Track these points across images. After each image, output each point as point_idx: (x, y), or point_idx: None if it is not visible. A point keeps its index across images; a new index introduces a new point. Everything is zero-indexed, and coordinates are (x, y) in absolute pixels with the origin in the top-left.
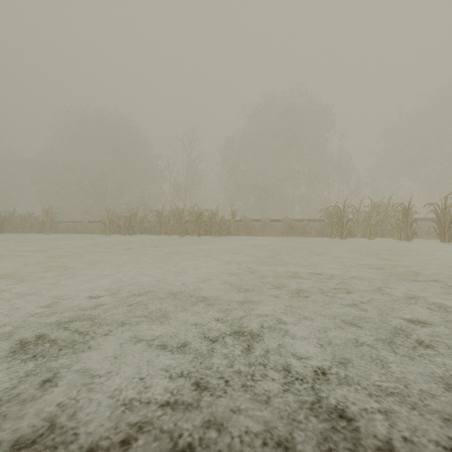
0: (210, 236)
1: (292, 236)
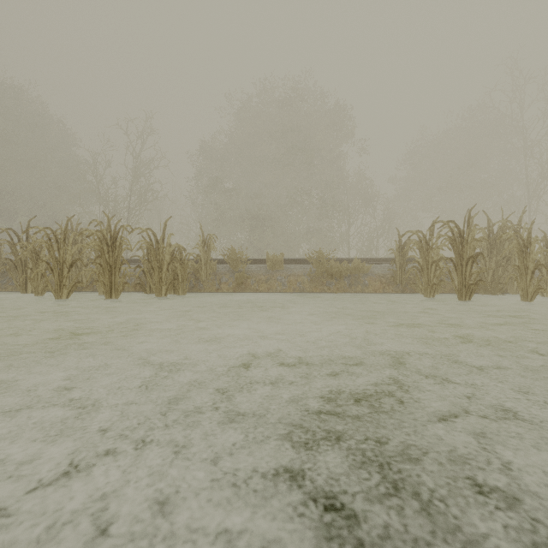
0: (151, 295)
1: (331, 292)
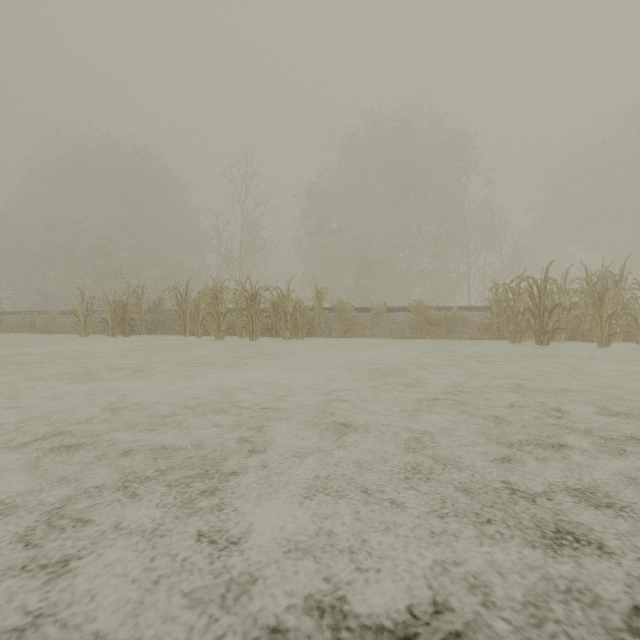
0: (276, 338)
1: (429, 338)
